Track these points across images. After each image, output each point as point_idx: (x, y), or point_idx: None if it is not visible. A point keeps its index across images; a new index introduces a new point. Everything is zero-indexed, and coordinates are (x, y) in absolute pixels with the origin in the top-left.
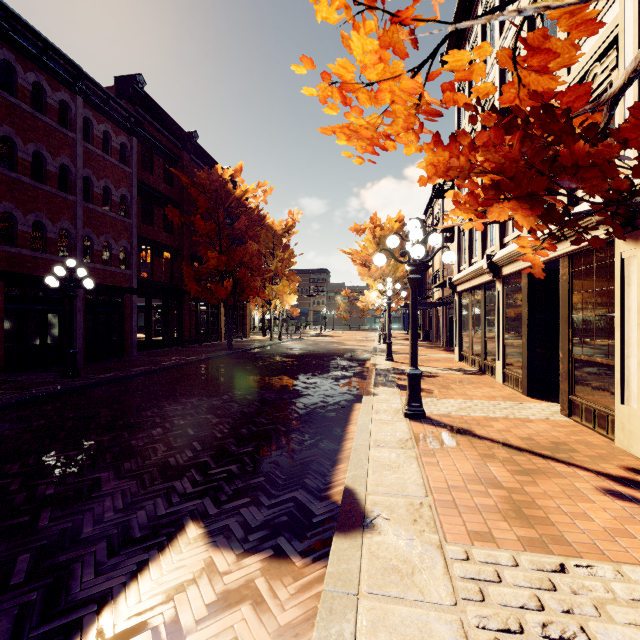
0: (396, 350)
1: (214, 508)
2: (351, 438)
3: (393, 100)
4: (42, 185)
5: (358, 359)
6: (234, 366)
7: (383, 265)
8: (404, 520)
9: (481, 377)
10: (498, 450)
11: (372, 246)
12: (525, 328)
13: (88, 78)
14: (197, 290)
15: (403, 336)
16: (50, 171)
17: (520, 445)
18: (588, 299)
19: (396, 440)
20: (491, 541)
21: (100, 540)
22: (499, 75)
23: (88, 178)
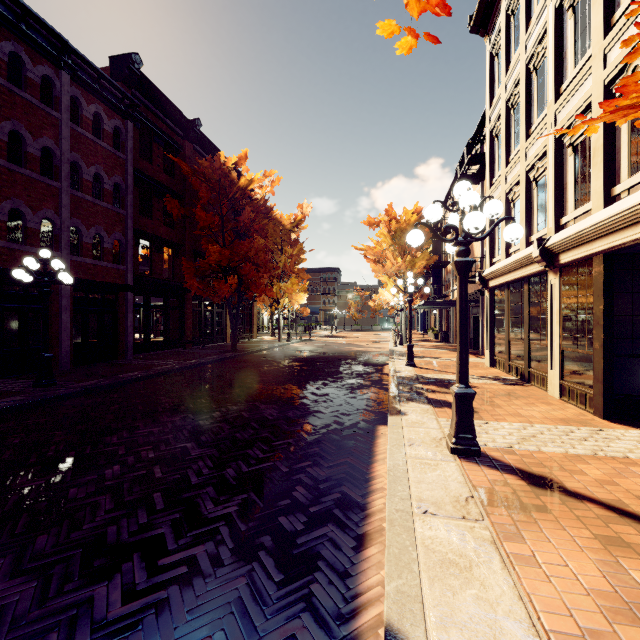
0: (415, 353)
1: None
2: (380, 488)
3: None
4: (20, 168)
5: (374, 363)
6: (235, 371)
7: (398, 261)
8: None
9: (527, 388)
10: (619, 525)
11: (387, 241)
12: (599, 330)
13: (75, 52)
14: (198, 287)
15: (419, 337)
16: (30, 153)
17: None
18: None
19: (450, 500)
20: None
21: None
22: (554, 17)
23: (76, 163)
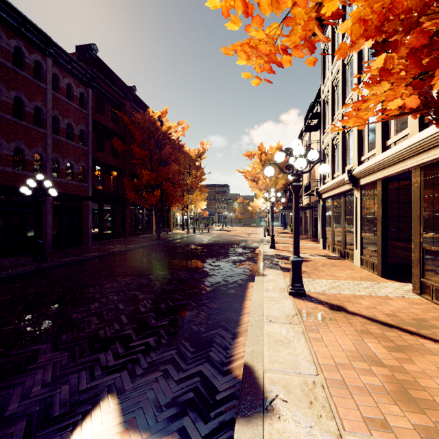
0: (277, 241)
1: (129, 383)
2: (247, 312)
3: (294, 2)
4: (21, 121)
5: (250, 247)
6: (160, 252)
7: (267, 180)
8: (301, 402)
9: (342, 261)
10: (370, 326)
11: (259, 167)
12: (380, 225)
13: (55, 45)
14: (135, 198)
15: (281, 230)
16: (27, 111)
17: (387, 321)
18: (438, 201)
19: (284, 316)
20: (387, 429)
21: (21, 419)
22: None
23: (56, 117)
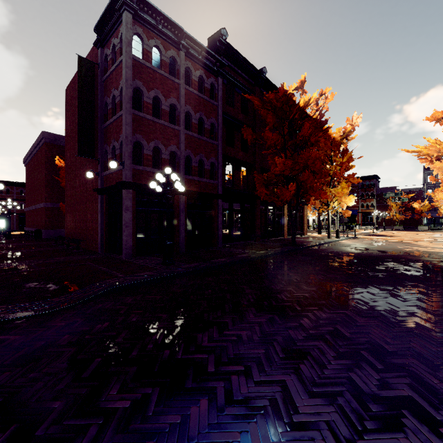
0: None
1: None
2: None
3: None
4: (158, 120)
5: None
6: (302, 265)
7: None
8: None
9: None
10: None
11: None
12: None
13: (188, 36)
14: (266, 194)
15: None
16: (164, 110)
17: None
18: None
19: None
20: None
21: None
22: None
23: (188, 113)
